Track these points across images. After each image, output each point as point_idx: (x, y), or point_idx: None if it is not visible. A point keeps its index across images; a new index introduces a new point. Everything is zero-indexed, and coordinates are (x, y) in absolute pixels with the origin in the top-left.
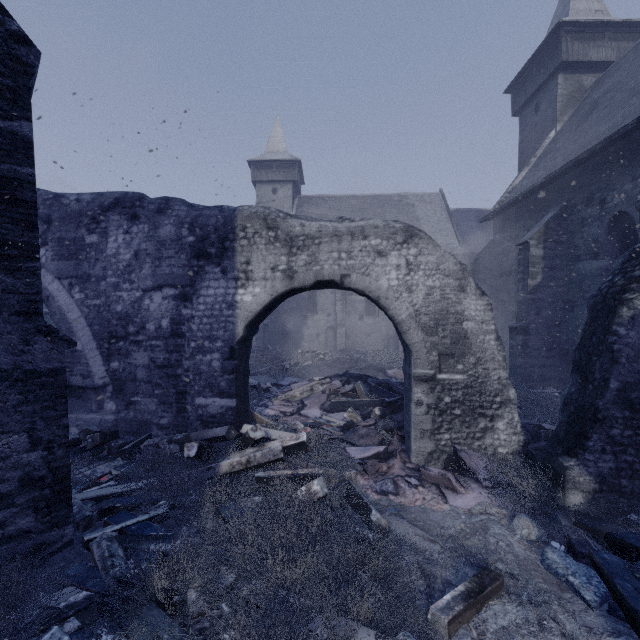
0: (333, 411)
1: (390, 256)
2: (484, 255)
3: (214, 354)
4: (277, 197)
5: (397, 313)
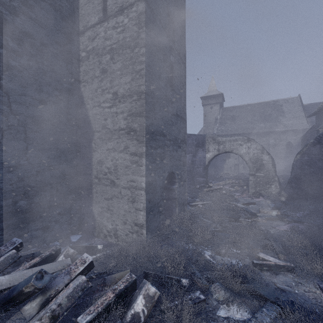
0: (231, 187)
1: (243, 145)
2: (309, 132)
3: (200, 168)
4: (212, 110)
5: (245, 159)
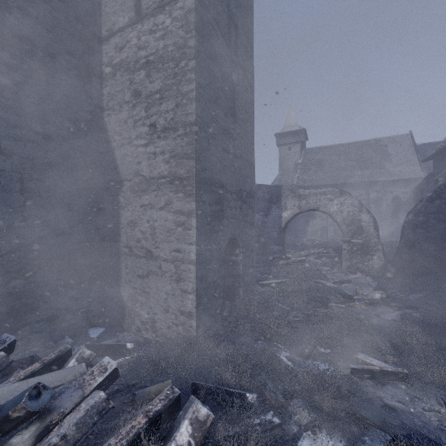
0: (317, 259)
1: (334, 201)
2: (425, 182)
3: (275, 232)
4: (291, 152)
5: (336, 219)
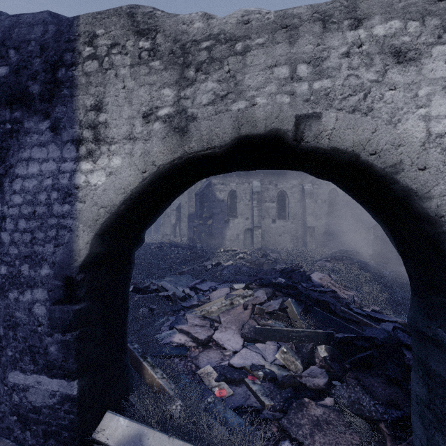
0: (259, 342)
1: (428, 59)
2: None
3: (37, 290)
4: None
5: None
